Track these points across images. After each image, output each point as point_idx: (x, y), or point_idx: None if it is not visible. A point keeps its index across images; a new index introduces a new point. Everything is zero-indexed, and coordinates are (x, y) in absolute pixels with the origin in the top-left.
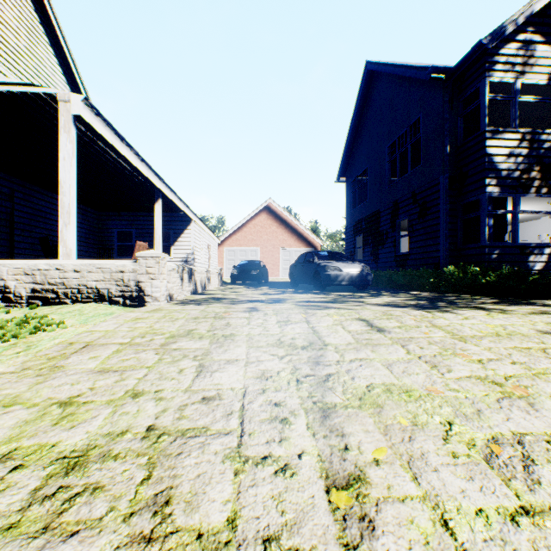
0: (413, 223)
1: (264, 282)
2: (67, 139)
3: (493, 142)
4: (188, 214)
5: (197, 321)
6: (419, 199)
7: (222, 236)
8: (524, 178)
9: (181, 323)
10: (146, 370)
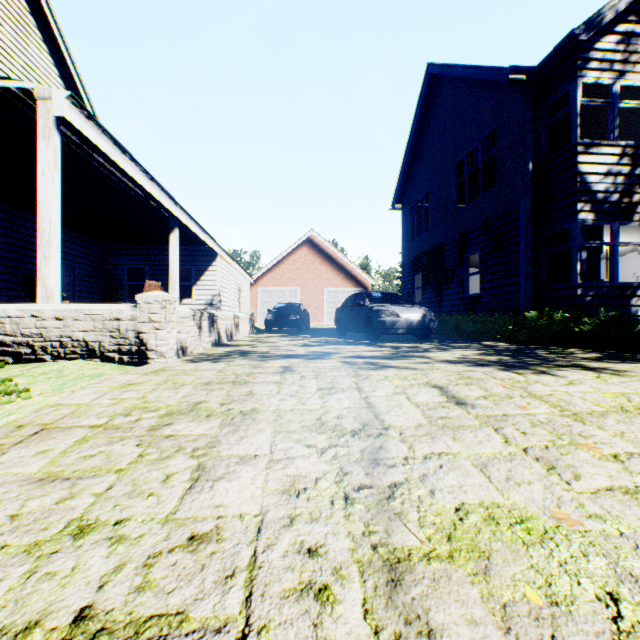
0: (486, 258)
1: (305, 329)
2: (47, 147)
3: (587, 158)
4: (212, 248)
5: (209, 388)
6: (493, 228)
7: (255, 274)
8: (625, 202)
9: (186, 391)
10: (114, 477)
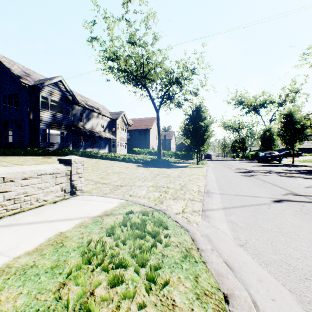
0: (16, 131)
1: None
2: None
3: (43, 113)
4: None
5: None
6: (18, 123)
7: None
8: (52, 125)
9: None
10: None
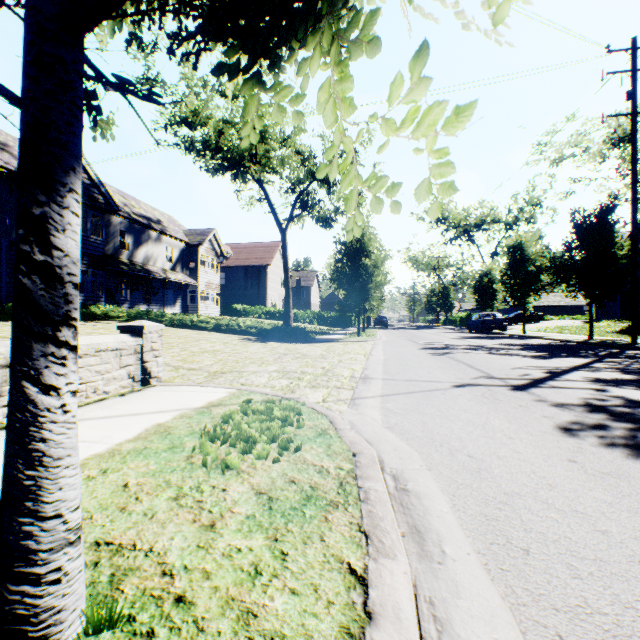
0: None
1: None
2: None
3: None
4: None
5: None
6: None
7: None
8: None
9: None
10: None
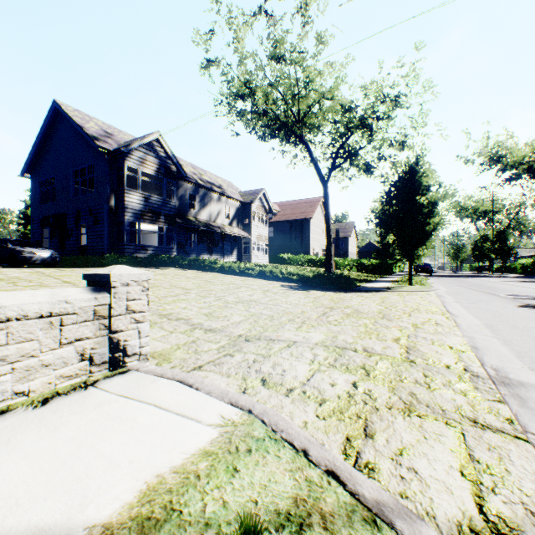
0: (90, 227)
1: None
2: None
3: (130, 195)
4: None
5: None
6: (94, 213)
7: None
8: (144, 215)
9: None
10: None
